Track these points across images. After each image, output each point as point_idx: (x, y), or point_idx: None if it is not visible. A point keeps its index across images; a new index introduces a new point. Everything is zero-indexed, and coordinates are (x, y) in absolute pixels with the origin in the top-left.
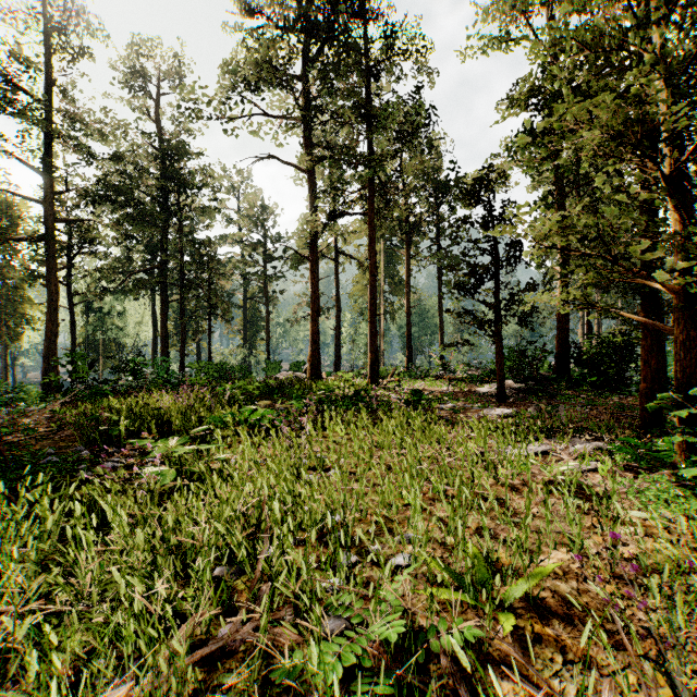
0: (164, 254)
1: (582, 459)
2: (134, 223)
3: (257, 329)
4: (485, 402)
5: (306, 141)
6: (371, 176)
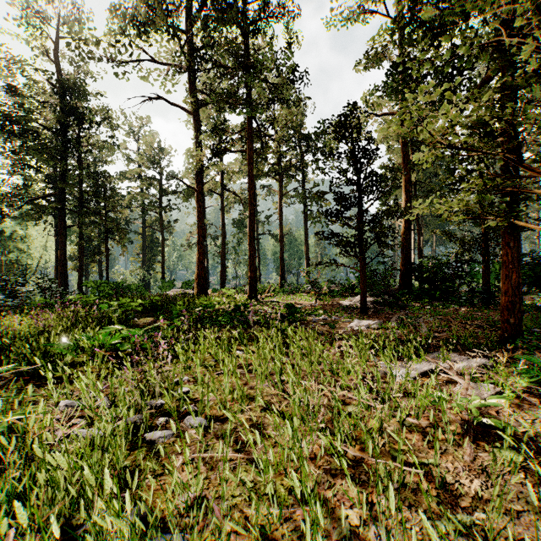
0: (61, 182)
1: (470, 378)
2: (29, 152)
3: (155, 253)
4: (351, 314)
5: (193, 85)
6: (251, 119)
